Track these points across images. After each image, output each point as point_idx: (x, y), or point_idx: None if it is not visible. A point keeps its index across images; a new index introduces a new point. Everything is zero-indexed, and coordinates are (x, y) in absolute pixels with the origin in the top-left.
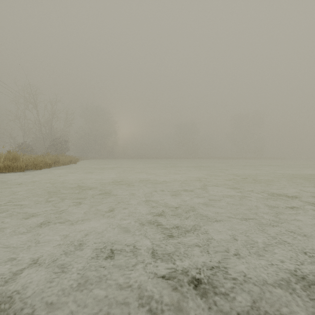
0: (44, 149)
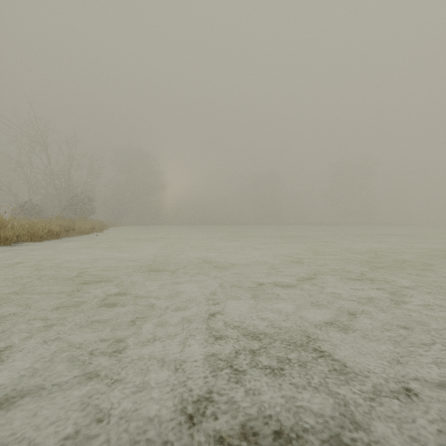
0: (58, 211)
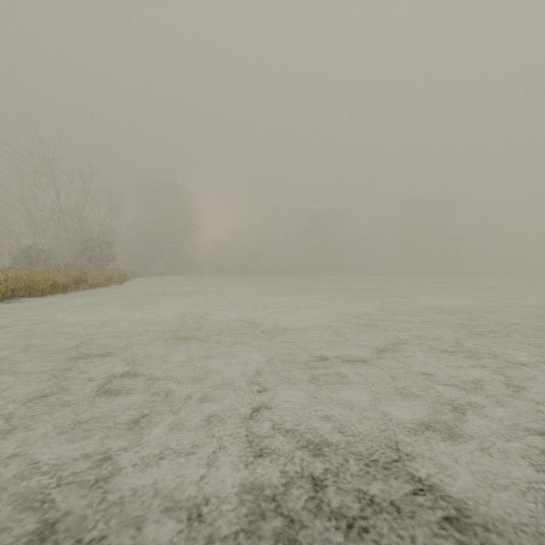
0: (70, 258)
